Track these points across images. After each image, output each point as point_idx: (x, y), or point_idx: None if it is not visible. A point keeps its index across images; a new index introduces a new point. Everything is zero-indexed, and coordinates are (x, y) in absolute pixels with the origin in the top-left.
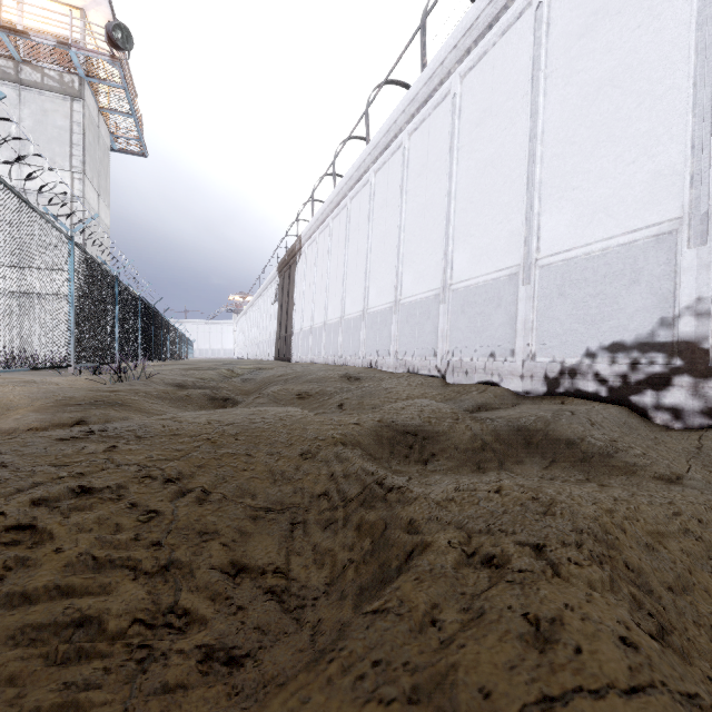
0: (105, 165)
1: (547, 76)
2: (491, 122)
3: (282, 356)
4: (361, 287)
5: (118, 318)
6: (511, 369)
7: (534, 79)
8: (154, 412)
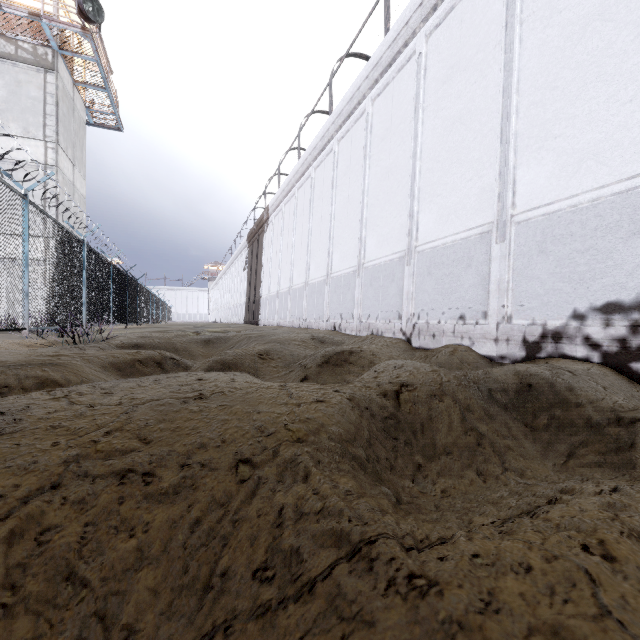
0: (80, 137)
1: (523, 21)
2: (459, 78)
3: (251, 320)
4: (324, 253)
5: (86, 282)
6: (483, 332)
7: (508, 26)
8: (93, 380)
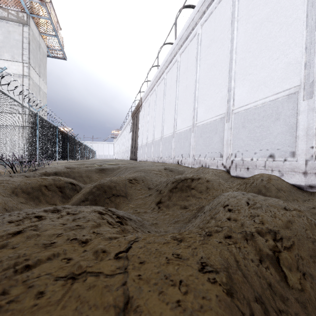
0: (43, 62)
1: None
2: None
3: (133, 158)
4: (172, 119)
5: (39, 137)
6: (292, 167)
7: None
8: None
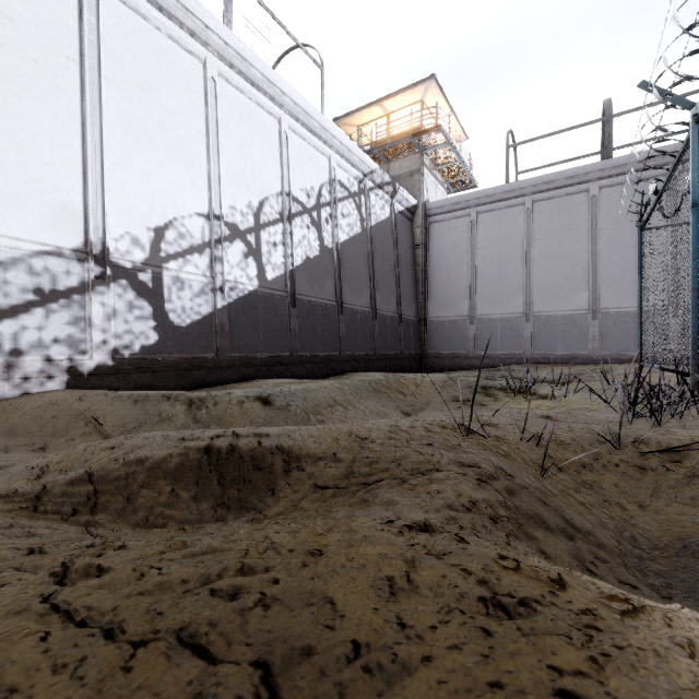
0: None
1: None
2: None
3: None
4: None
5: None
6: None
7: None
8: None
